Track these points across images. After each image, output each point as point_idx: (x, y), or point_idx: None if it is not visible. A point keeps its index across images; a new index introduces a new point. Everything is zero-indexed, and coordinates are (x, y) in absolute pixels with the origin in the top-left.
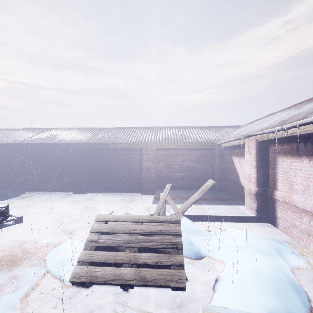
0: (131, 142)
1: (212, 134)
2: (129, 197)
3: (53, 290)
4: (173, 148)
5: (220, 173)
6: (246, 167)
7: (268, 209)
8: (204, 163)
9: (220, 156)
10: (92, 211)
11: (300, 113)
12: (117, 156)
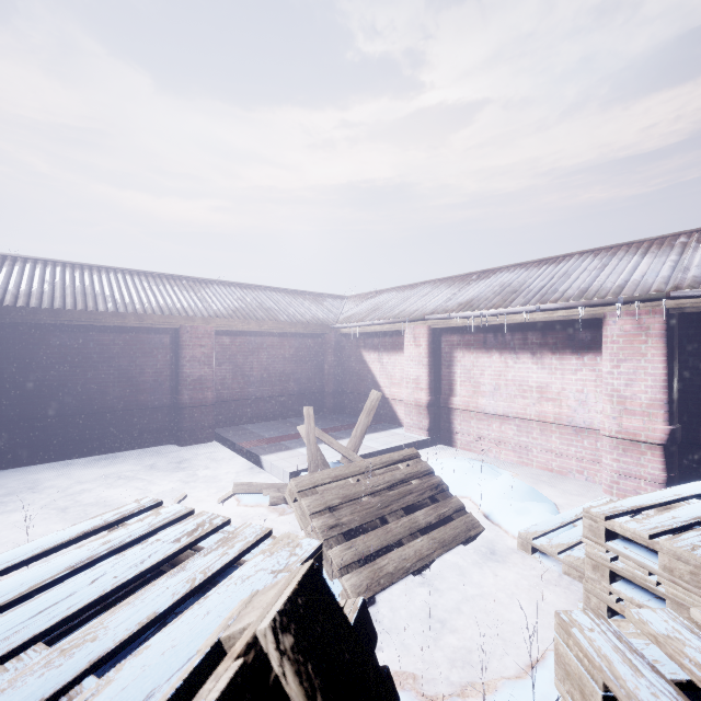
0: (151, 311)
1: (315, 307)
2: (156, 459)
3: None
4: (250, 333)
5: (337, 382)
6: (409, 366)
7: (440, 424)
8: (308, 364)
9: (337, 349)
10: (83, 515)
11: (484, 297)
12: (94, 350)
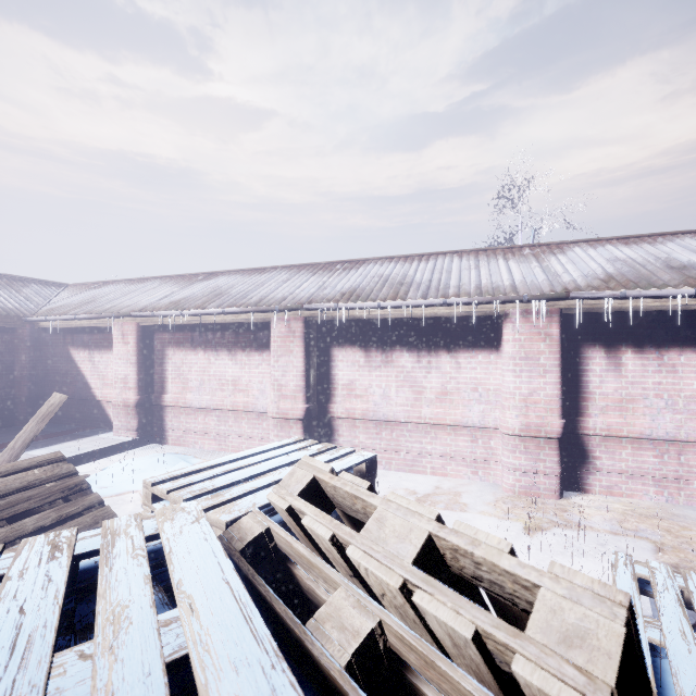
0: None
1: (4, 294)
2: None
3: None
4: None
5: (36, 385)
6: (118, 365)
7: (153, 423)
8: None
9: (36, 347)
10: None
11: (194, 297)
12: None
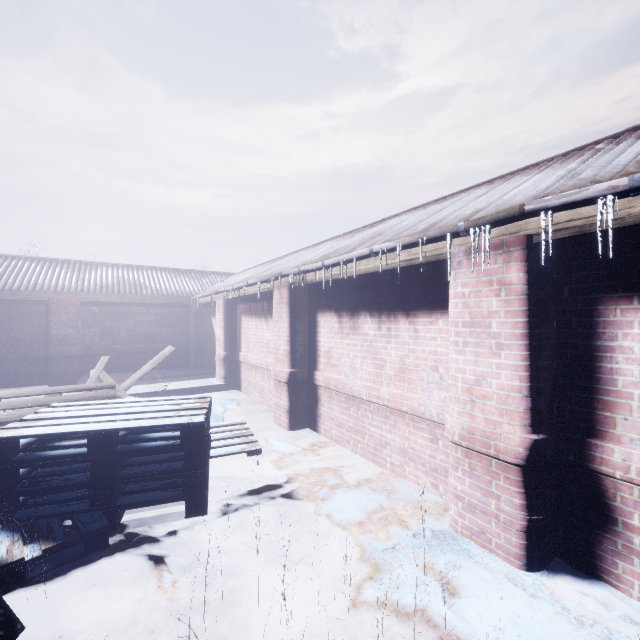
0: (23, 288)
1: (189, 283)
2: None
3: None
4: (118, 303)
5: (198, 342)
6: (217, 328)
7: (236, 374)
8: (173, 327)
9: (198, 316)
10: None
11: (255, 274)
12: None
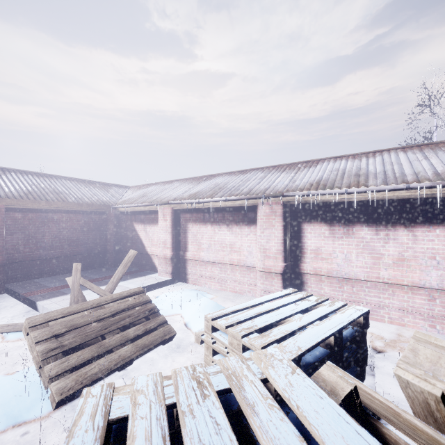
0: None
1: (101, 193)
2: None
3: (16, 443)
4: (42, 210)
5: (117, 244)
6: (161, 233)
7: (179, 269)
8: (93, 232)
9: (117, 222)
10: None
11: (204, 191)
12: None
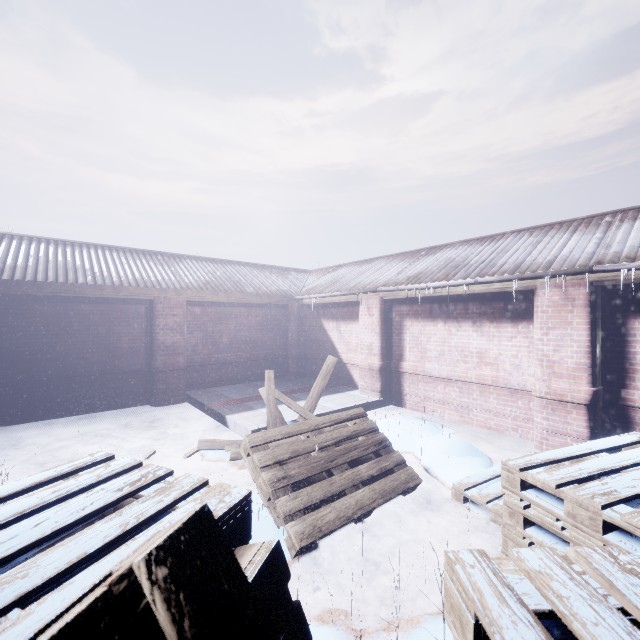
0: (127, 284)
1: (280, 280)
2: (131, 419)
3: None
4: (220, 304)
5: (300, 348)
6: (364, 334)
7: (391, 387)
8: (273, 332)
9: (300, 319)
10: None
11: (430, 271)
12: (74, 319)
